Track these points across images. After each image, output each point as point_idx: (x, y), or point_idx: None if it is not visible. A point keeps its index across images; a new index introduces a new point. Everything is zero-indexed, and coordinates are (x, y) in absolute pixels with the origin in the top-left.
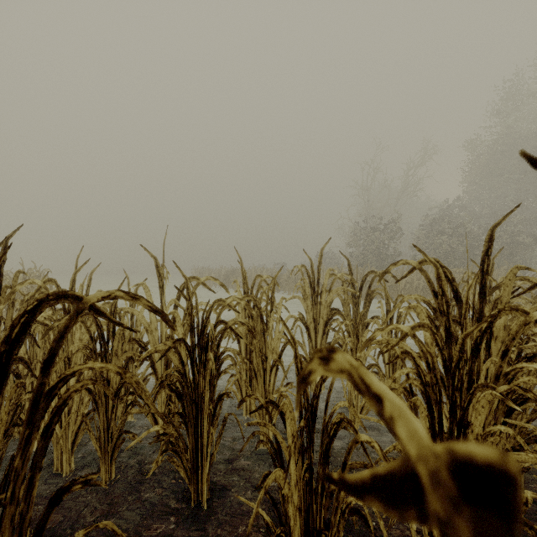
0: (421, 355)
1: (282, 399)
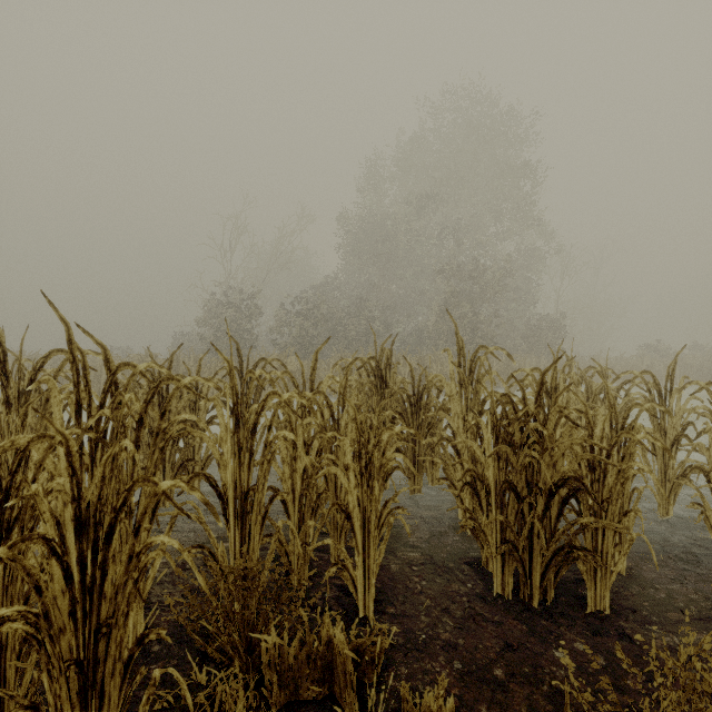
0: None
1: None
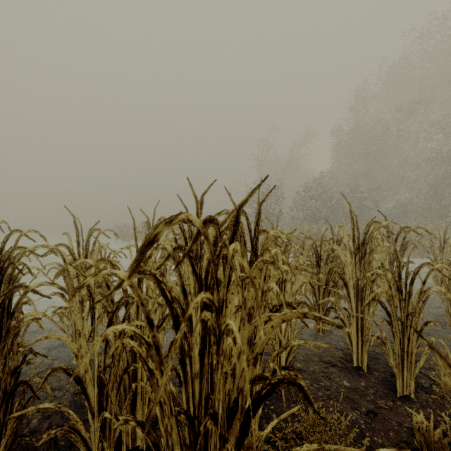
0: (103, 279)
1: (98, 324)
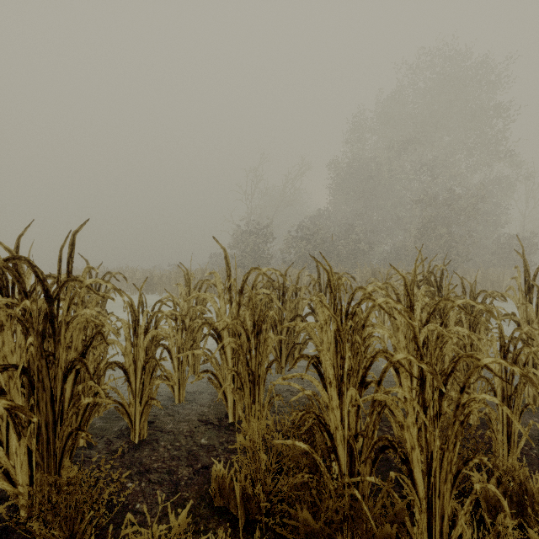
0: None
1: None
